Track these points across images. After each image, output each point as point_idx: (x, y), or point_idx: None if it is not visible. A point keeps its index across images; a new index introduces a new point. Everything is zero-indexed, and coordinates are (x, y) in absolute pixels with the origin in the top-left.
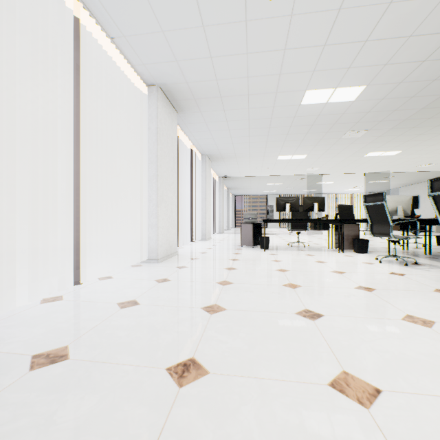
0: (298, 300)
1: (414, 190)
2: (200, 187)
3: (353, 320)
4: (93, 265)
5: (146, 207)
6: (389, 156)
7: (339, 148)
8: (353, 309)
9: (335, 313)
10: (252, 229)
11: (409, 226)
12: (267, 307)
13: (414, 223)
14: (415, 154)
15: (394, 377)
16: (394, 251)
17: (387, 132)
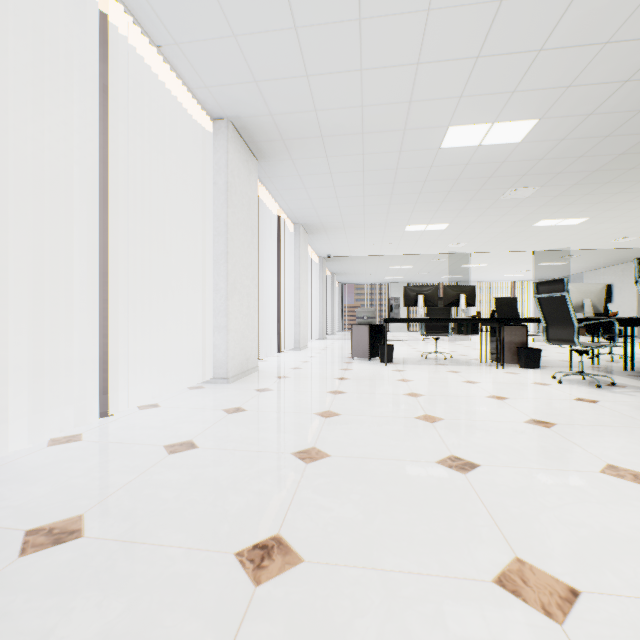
0: (440, 440)
1: (605, 276)
2: (291, 271)
3: (526, 473)
4: (131, 386)
5: (211, 300)
6: (570, 226)
7: (496, 213)
8: (524, 455)
9: (497, 462)
10: (368, 334)
11: (600, 329)
12: (393, 452)
13: (610, 325)
14: (608, 222)
15: (599, 568)
16: (580, 367)
17: (568, 189)
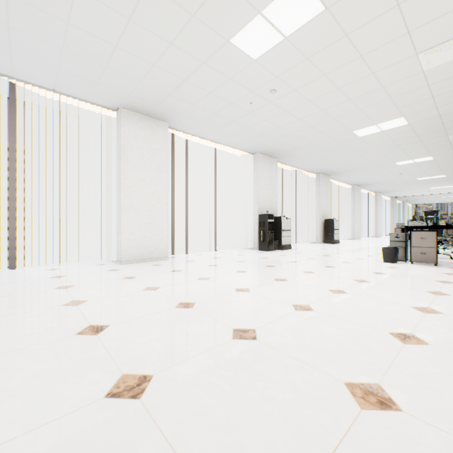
0: None
1: None
2: (373, 209)
3: None
4: None
5: (350, 222)
6: None
7: None
8: None
9: None
10: (400, 231)
11: None
12: (382, 243)
13: None
14: None
15: None
16: None
17: None
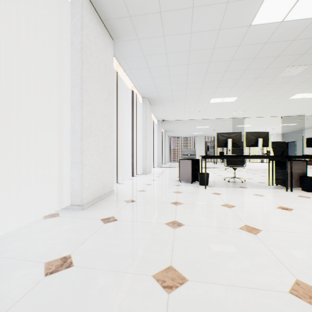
0: None
1: None
2: (141, 126)
3: None
4: None
5: (69, 140)
6: None
7: (270, 89)
8: None
9: None
10: (191, 166)
11: None
12: None
13: None
14: None
15: None
16: None
17: None
